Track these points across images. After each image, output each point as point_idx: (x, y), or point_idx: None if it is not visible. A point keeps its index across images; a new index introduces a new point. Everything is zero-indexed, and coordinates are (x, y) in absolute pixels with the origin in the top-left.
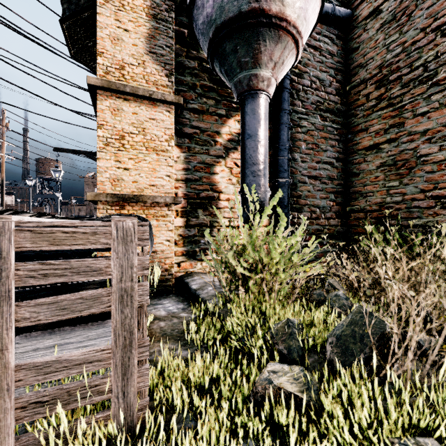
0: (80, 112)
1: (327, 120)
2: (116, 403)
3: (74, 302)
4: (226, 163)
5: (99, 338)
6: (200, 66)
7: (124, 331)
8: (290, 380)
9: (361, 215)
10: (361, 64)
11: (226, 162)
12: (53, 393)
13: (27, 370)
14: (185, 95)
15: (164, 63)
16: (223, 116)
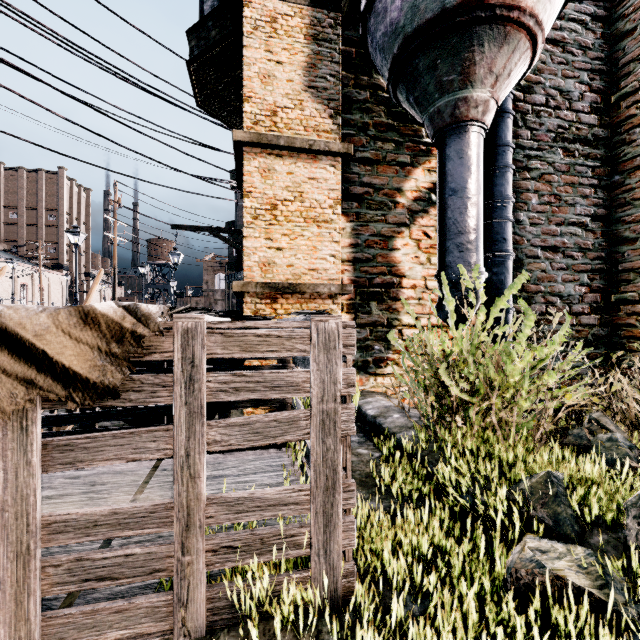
0: (203, 177)
1: (576, 155)
2: (316, 563)
3: (268, 425)
4: (411, 233)
5: (259, 473)
6: (373, 97)
7: (326, 468)
8: (573, 568)
9: (639, 308)
10: (639, 55)
11: (410, 231)
12: (245, 538)
13: (218, 505)
14: (352, 140)
15: (328, 99)
16: (406, 164)
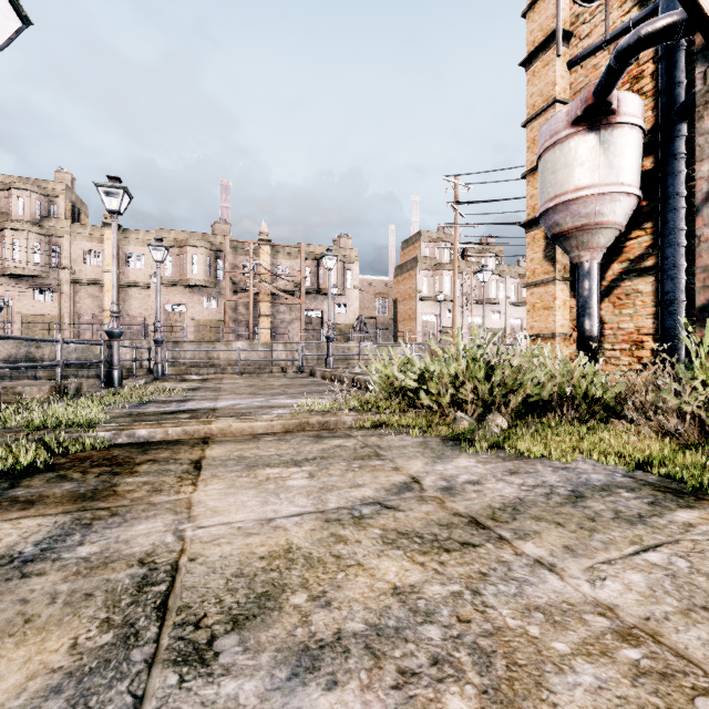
0: None
1: None
2: None
3: None
4: (610, 300)
5: None
6: None
7: None
8: None
9: None
10: None
11: (609, 299)
12: None
13: None
14: None
15: (551, 259)
16: (607, 263)
